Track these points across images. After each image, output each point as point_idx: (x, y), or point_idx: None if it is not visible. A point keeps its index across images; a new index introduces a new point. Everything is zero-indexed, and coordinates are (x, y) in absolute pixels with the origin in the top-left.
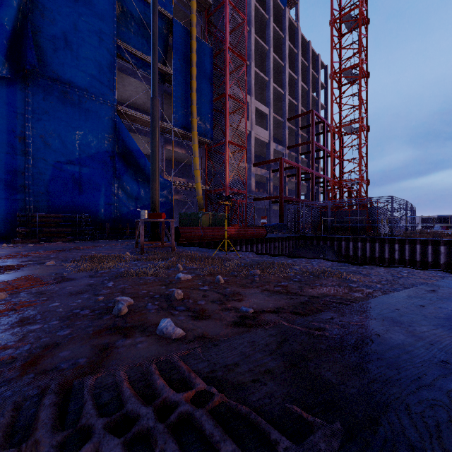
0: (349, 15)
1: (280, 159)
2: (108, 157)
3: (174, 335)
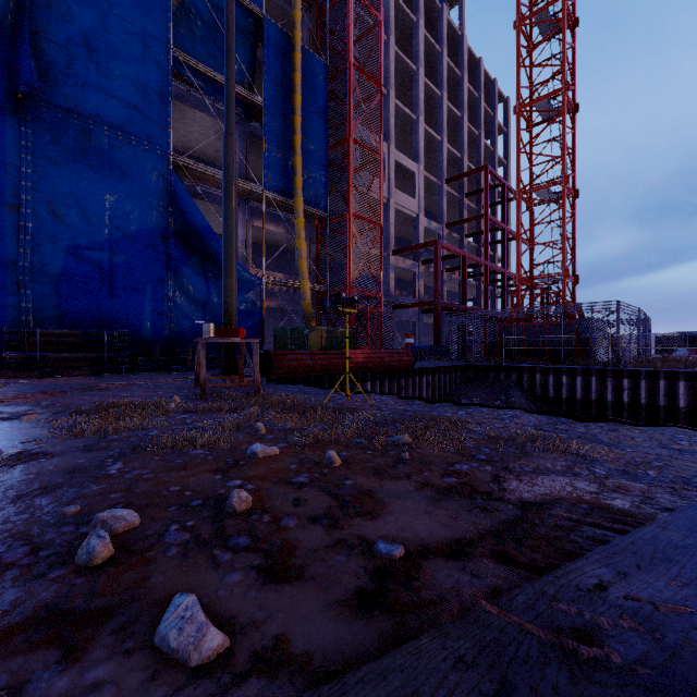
0: (546, 12)
1: (435, 244)
2: (158, 238)
3: (194, 657)
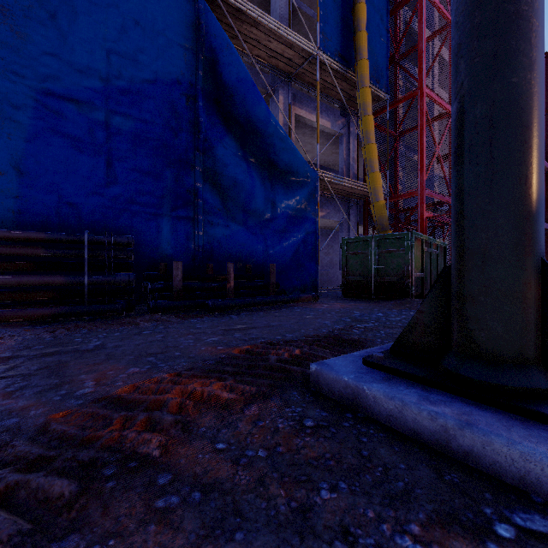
0: None
1: None
2: (181, 98)
3: None
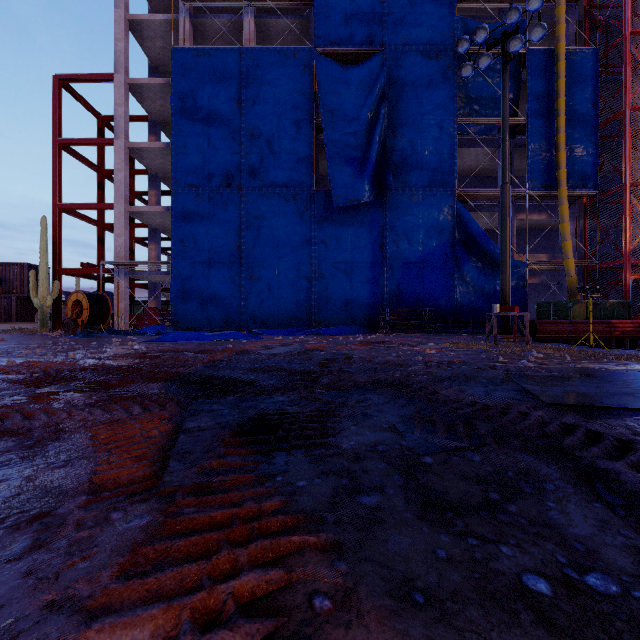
0: None
1: None
2: (448, 248)
3: (527, 365)
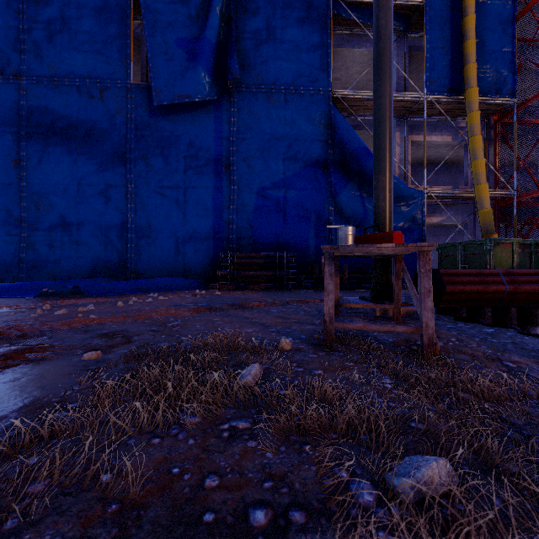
0: None
1: None
2: (320, 170)
3: None
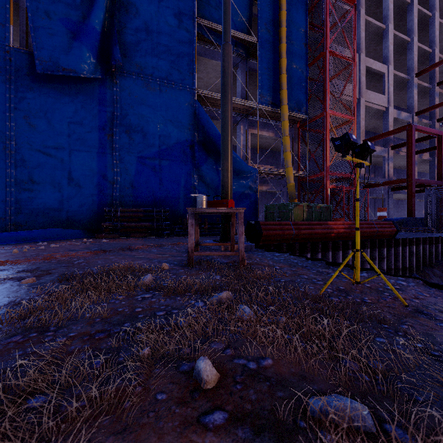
0: None
1: (409, 127)
2: (187, 147)
3: None
